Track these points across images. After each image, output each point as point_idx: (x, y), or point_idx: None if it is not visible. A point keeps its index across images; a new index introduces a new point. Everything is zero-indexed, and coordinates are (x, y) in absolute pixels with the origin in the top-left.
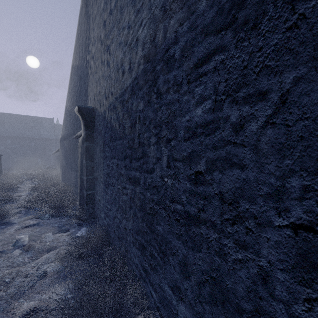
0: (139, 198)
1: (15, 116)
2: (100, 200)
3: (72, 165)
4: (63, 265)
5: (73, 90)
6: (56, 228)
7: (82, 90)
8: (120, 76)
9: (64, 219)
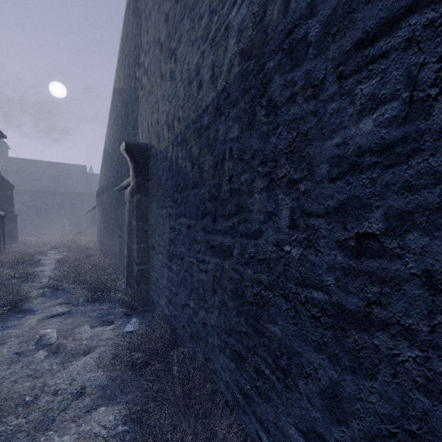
0: (231, 278)
1: (35, 162)
2: (159, 279)
3: (114, 229)
4: (109, 377)
5: (116, 123)
6: (95, 318)
7: (129, 121)
8: (195, 90)
9: (106, 306)
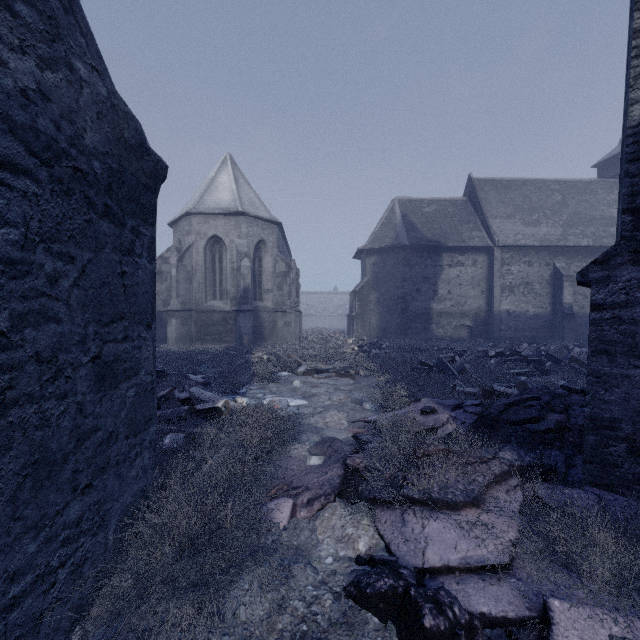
0: None
1: None
2: None
3: None
4: None
5: None
6: None
7: None
8: None
9: None
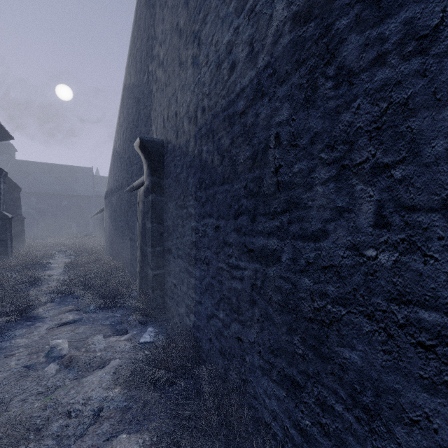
0: (279, 288)
1: (42, 164)
2: (177, 285)
3: (124, 231)
4: (129, 396)
5: (126, 121)
6: (108, 327)
7: (140, 118)
8: (226, 73)
9: (119, 313)
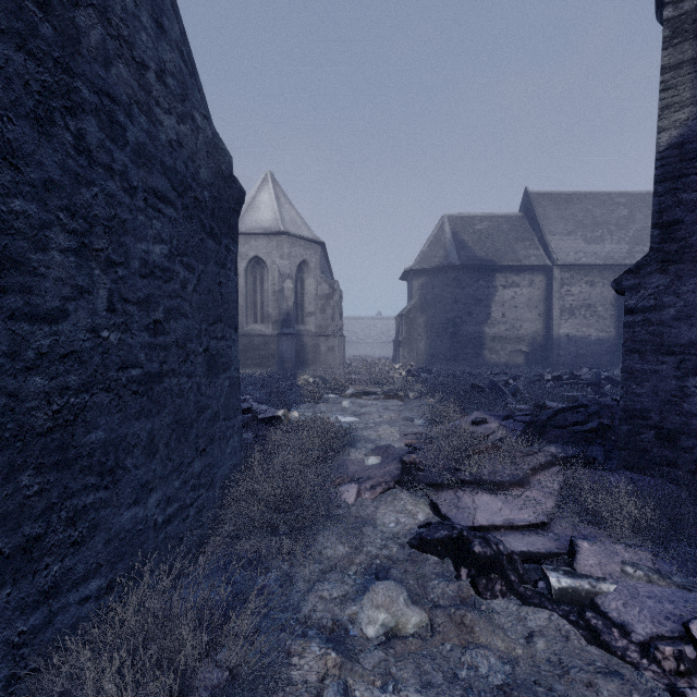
0: None
1: None
2: None
3: None
4: None
5: None
6: None
7: None
8: None
9: None
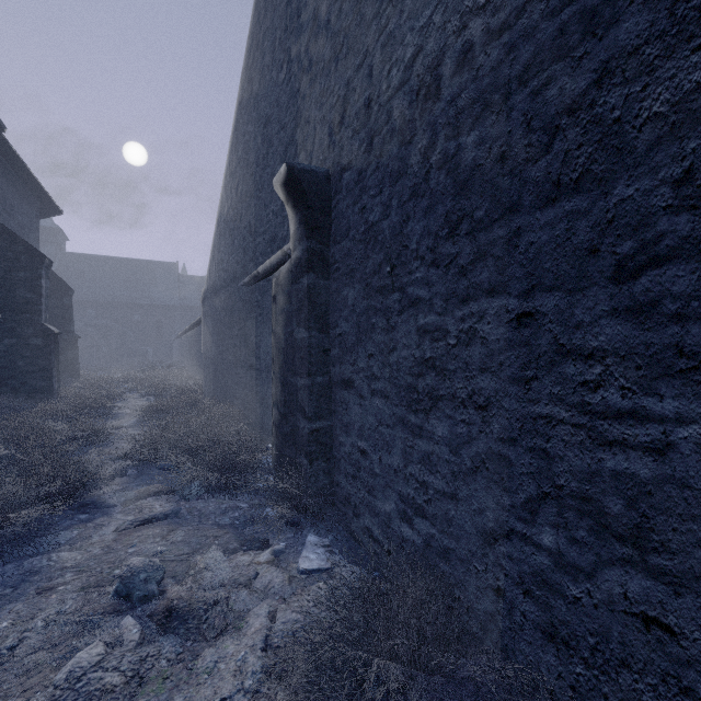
0: None
1: (104, 259)
2: (369, 452)
3: (240, 354)
4: None
5: (243, 164)
6: (230, 531)
7: (272, 150)
8: None
9: (244, 502)
